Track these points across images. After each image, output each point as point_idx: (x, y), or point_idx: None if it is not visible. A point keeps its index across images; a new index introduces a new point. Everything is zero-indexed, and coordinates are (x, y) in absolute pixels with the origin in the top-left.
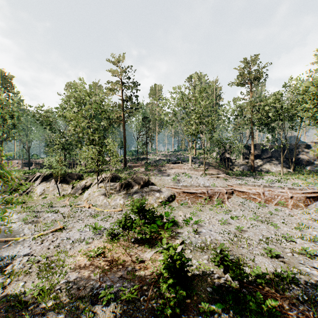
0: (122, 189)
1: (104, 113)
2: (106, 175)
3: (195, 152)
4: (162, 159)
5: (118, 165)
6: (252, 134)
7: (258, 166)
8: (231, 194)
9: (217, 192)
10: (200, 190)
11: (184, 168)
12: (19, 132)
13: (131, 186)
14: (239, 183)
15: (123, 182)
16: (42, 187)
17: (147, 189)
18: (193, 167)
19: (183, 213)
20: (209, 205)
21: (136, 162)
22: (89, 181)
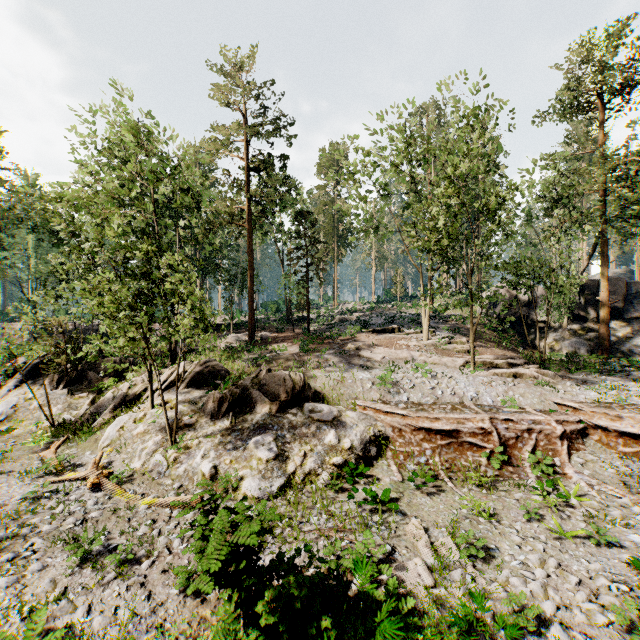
0: (221, 413)
1: (185, 194)
2: (187, 366)
3: (432, 302)
4: (348, 320)
5: (234, 336)
6: (602, 250)
7: (619, 340)
8: (578, 437)
9: (530, 429)
10: (472, 421)
11: (407, 345)
12: (11, 257)
13: (251, 403)
14: (596, 397)
15: (227, 391)
16: (13, 398)
17: (299, 415)
18: (433, 342)
19: (426, 536)
20: (510, 480)
21: (282, 328)
22: (139, 383)
